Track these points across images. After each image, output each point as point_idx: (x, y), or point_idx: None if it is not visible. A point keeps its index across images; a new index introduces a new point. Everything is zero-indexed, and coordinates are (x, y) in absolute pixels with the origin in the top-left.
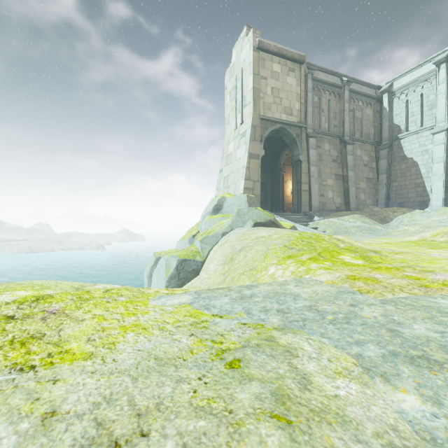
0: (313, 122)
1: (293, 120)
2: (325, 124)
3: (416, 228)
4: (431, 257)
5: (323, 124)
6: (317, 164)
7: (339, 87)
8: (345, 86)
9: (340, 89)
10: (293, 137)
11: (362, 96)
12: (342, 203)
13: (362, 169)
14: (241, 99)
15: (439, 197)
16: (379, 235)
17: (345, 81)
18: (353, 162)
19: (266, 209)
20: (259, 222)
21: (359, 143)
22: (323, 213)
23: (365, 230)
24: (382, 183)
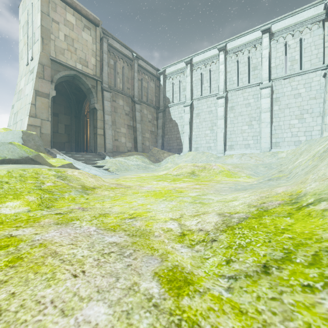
0: (109, 79)
1: (89, 72)
2: (120, 85)
3: (171, 165)
4: (134, 191)
5: (118, 84)
6: (111, 114)
7: (131, 60)
8: (135, 60)
9: (132, 61)
10: (89, 87)
11: (148, 72)
12: (133, 147)
13: (147, 124)
14: (32, 35)
15: (187, 146)
16: (149, 171)
17: (135, 56)
18: (140, 117)
19: (70, 149)
20: (9, 158)
21: (146, 105)
22: (116, 154)
23: (141, 167)
24: (160, 135)
